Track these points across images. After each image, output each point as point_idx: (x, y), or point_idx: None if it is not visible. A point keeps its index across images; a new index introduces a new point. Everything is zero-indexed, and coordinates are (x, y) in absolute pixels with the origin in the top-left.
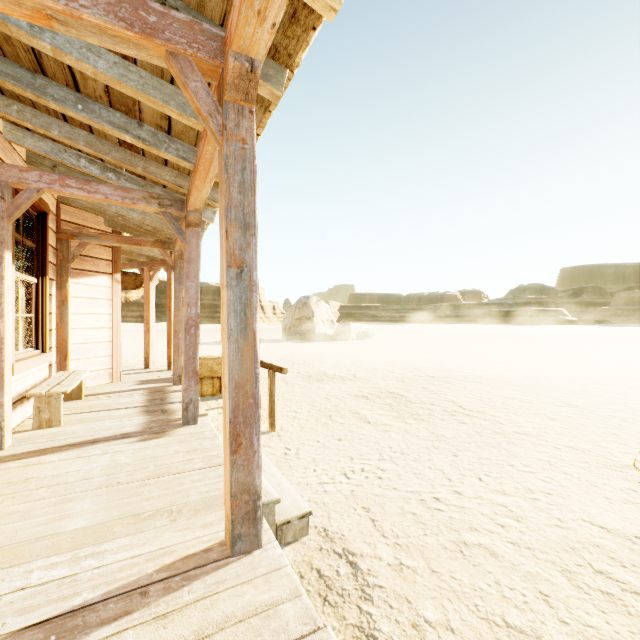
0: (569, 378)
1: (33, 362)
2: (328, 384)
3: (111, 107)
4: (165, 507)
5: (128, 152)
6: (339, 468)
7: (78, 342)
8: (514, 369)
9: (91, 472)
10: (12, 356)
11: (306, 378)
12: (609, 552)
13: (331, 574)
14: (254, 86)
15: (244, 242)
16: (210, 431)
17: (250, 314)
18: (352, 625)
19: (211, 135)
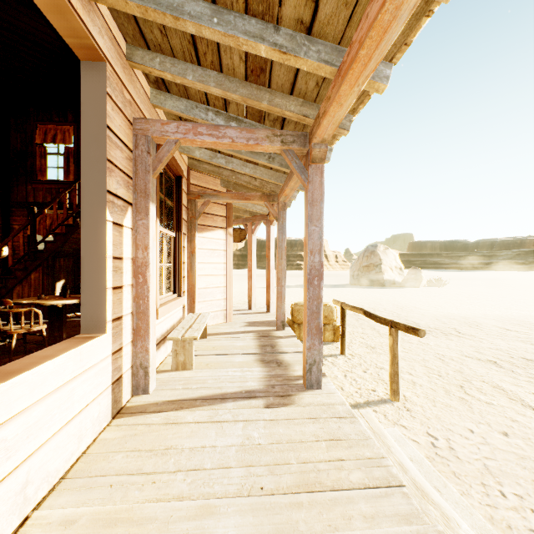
0: None
1: (172, 306)
2: (429, 339)
3: (246, 13)
4: None
5: (254, 86)
6: None
7: (202, 287)
8: None
9: (226, 454)
10: (157, 302)
11: None
12: None
13: None
14: None
15: None
16: (341, 404)
17: None
18: None
19: None
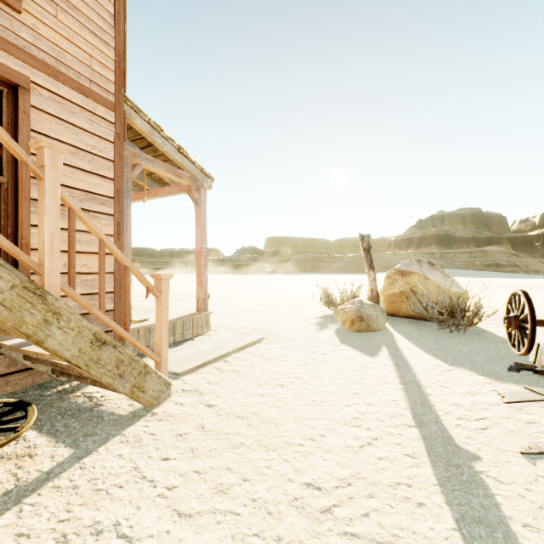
0: (236, 292)
1: None
2: None
3: None
4: None
5: None
6: None
7: None
8: (216, 291)
9: None
10: None
11: None
12: None
13: None
14: None
15: None
16: None
17: None
18: None
19: None
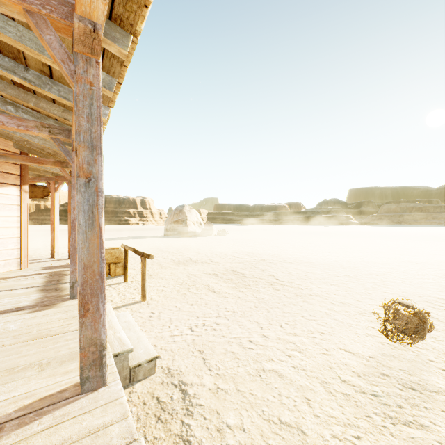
0: (348, 259)
1: None
2: (191, 266)
3: (0, 53)
4: (37, 361)
5: (21, 90)
6: (187, 324)
7: None
8: (316, 254)
9: None
10: None
11: (176, 262)
12: (352, 368)
13: (167, 400)
14: (98, 43)
15: (91, 159)
16: None
17: (97, 213)
18: (175, 434)
19: (66, 77)
